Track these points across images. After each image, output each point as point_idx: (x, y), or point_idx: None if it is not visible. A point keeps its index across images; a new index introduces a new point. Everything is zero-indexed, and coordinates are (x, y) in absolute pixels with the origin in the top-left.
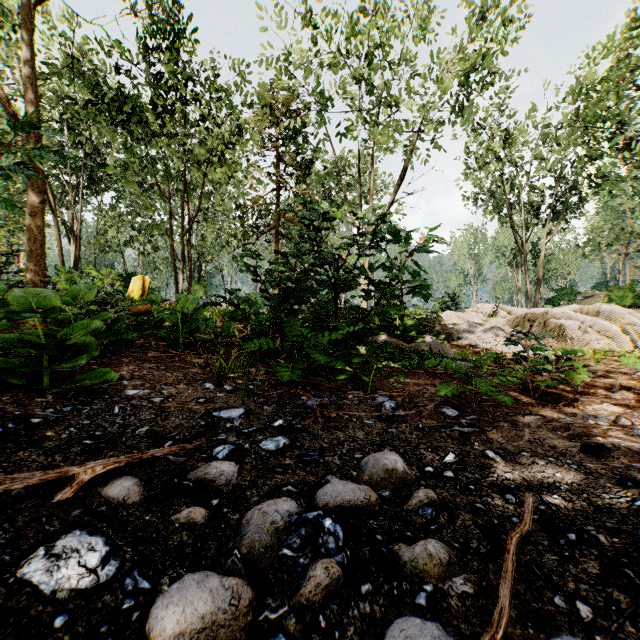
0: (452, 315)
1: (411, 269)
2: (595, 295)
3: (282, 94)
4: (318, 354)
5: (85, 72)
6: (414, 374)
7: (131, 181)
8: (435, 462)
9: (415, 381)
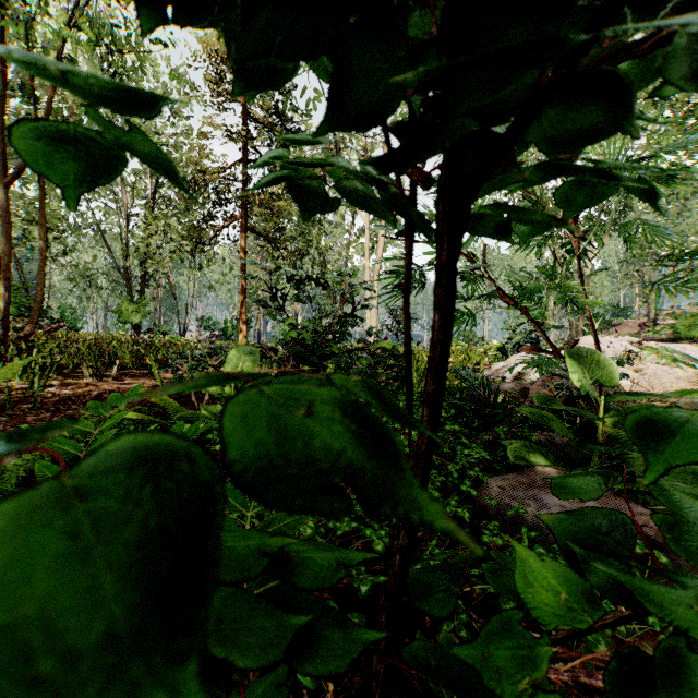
0: None
1: None
2: (622, 324)
3: None
4: None
5: None
6: None
7: None
8: None
9: None
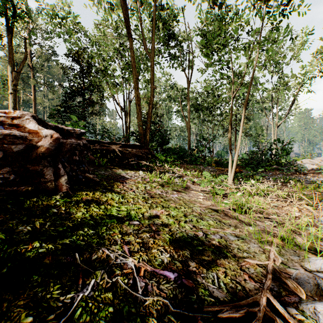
0: (306, 160)
1: (279, 152)
2: None
3: (238, 82)
4: (260, 167)
5: (193, 105)
6: (279, 172)
7: (180, 115)
8: (274, 176)
9: (278, 173)
